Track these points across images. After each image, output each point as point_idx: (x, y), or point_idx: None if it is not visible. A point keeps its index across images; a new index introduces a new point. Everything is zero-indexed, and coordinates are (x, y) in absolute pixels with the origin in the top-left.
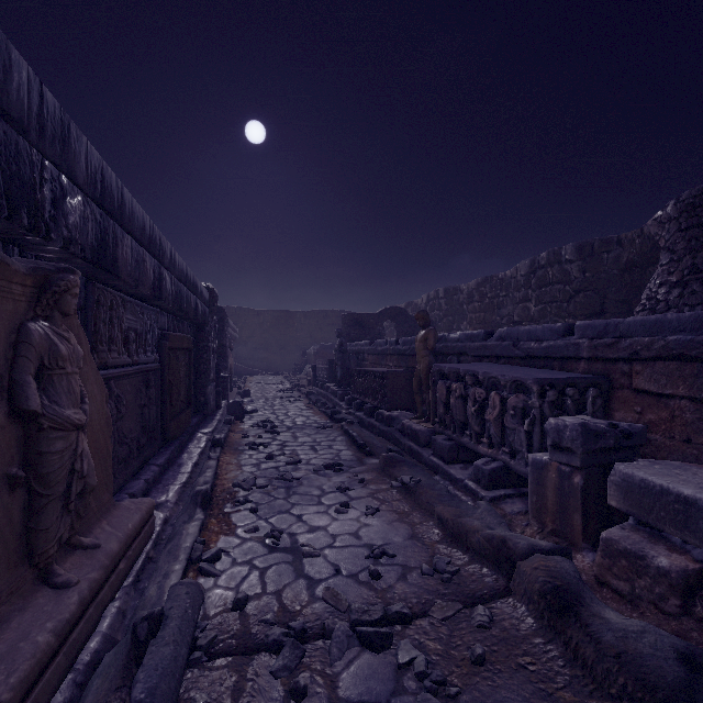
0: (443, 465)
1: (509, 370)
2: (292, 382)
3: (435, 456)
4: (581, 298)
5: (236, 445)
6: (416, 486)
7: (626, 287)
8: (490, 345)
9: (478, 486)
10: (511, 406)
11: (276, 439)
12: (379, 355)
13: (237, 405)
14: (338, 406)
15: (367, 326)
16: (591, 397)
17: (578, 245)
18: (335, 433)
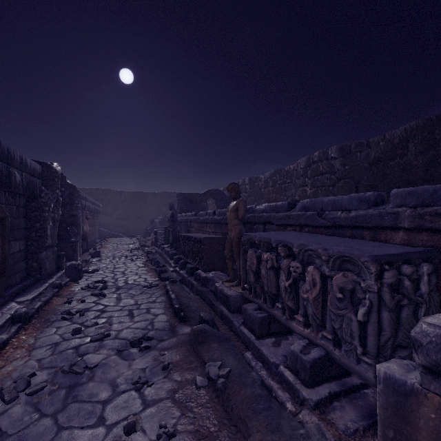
0: (254, 340)
1: (323, 241)
2: (140, 243)
3: (246, 326)
4: (342, 183)
5: (51, 314)
6: (225, 384)
7: (373, 175)
8: (294, 215)
9: (296, 378)
10: (338, 288)
11: (98, 304)
12: (201, 223)
13: (73, 268)
14: (168, 264)
15: (195, 202)
16: (426, 274)
17: (340, 147)
18: (158, 292)
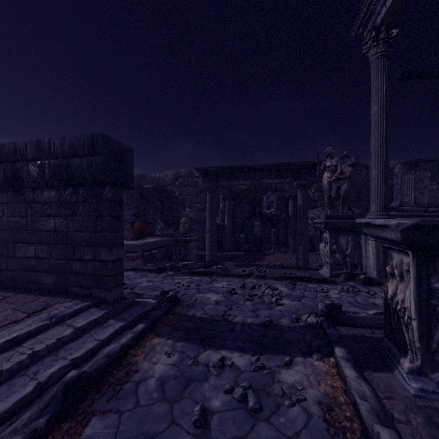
0: None
1: None
2: None
3: None
4: None
5: None
6: None
7: None
8: None
9: None
10: None
11: None
12: None
13: None
14: None
15: None
16: None
17: None
18: None
